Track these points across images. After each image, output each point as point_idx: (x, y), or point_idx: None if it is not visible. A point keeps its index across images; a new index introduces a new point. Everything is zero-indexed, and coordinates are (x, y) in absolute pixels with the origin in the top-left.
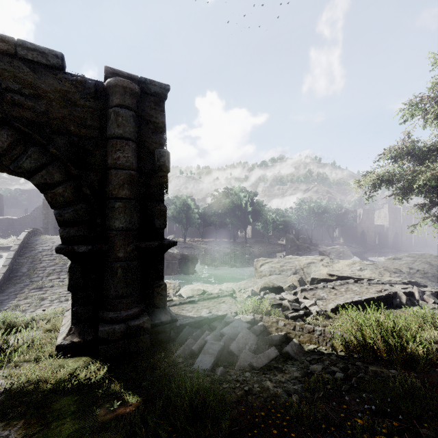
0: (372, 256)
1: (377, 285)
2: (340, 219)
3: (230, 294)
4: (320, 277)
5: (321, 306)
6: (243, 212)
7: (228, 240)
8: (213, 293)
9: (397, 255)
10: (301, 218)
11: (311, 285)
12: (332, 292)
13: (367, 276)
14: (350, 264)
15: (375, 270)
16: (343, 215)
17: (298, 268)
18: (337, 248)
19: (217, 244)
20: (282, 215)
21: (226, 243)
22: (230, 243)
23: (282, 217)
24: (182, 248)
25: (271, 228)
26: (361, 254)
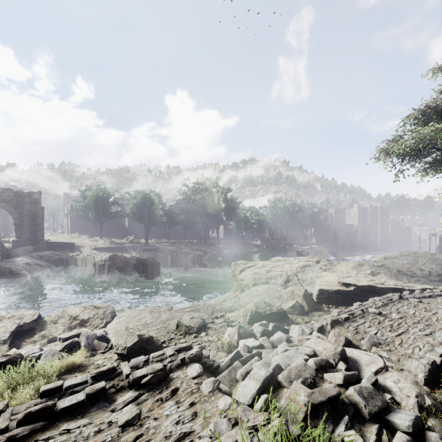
0: (345, 255)
1: (426, 299)
2: (314, 218)
3: (193, 357)
4: (331, 288)
5: (387, 362)
6: (215, 209)
7: (199, 241)
8: (149, 361)
9: (387, 254)
10: (276, 217)
11: (342, 310)
12: (384, 323)
13: (391, 283)
14: (357, 266)
15: (390, 274)
16: (317, 214)
17: (290, 274)
18: (314, 247)
19: (185, 246)
20: (256, 214)
21: (196, 244)
22: (200, 244)
23: (256, 215)
24: (142, 251)
25: (245, 227)
26: (335, 254)
